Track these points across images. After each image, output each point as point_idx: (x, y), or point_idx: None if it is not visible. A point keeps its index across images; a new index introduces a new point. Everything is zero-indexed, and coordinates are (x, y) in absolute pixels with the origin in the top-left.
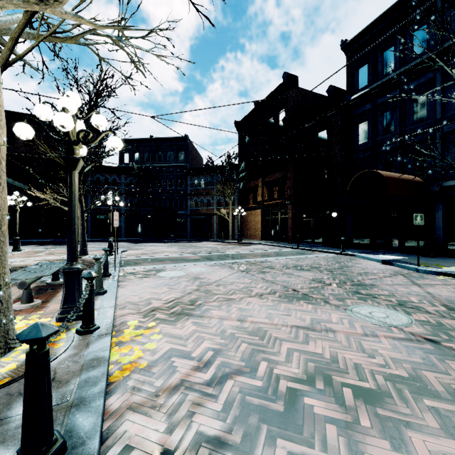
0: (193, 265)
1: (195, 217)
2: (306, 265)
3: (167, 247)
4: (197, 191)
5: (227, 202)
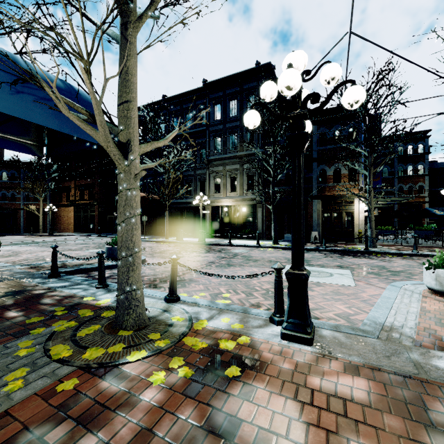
0: (3, 247)
1: None
2: (90, 243)
3: None
4: None
5: (37, 198)
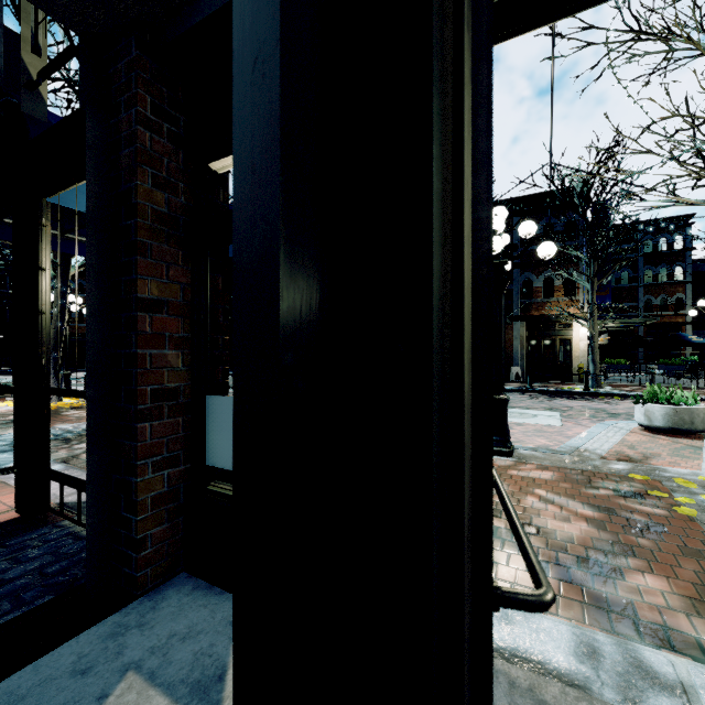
0: None
1: None
2: None
3: None
4: None
5: None
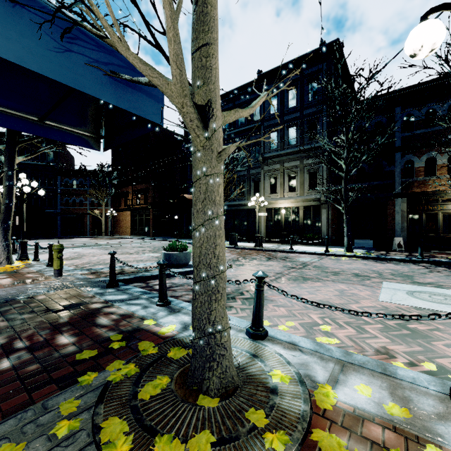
0: (71, 249)
1: (67, 216)
2: (146, 246)
3: (40, 242)
4: (69, 191)
5: (100, 204)
